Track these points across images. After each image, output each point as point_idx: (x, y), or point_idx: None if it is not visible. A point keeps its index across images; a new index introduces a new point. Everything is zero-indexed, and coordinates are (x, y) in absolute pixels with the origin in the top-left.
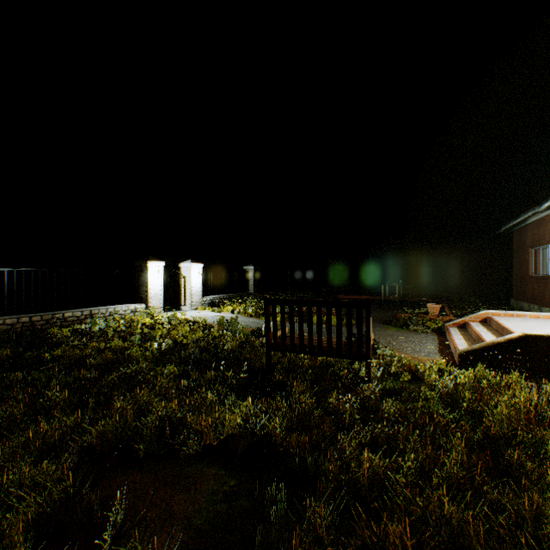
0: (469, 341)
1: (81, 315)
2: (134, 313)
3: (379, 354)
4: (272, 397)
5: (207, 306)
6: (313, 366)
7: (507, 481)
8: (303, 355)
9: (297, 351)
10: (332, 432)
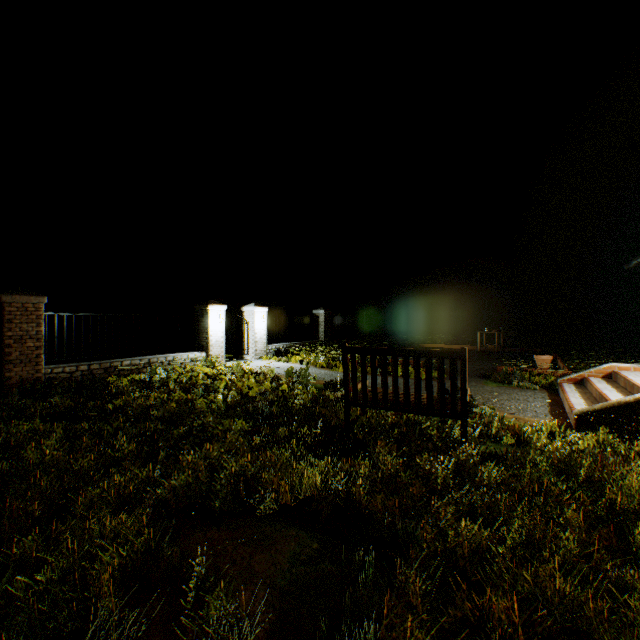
0: (589, 400)
1: (139, 364)
2: (194, 362)
3: (476, 413)
4: (353, 457)
5: (272, 355)
6: (398, 425)
7: (636, 563)
8: (386, 412)
9: (380, 406)
10: (423, 498)
